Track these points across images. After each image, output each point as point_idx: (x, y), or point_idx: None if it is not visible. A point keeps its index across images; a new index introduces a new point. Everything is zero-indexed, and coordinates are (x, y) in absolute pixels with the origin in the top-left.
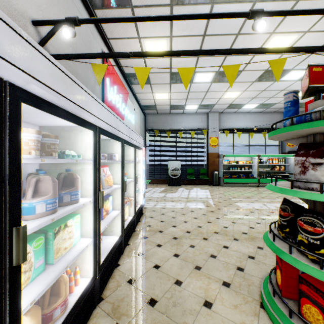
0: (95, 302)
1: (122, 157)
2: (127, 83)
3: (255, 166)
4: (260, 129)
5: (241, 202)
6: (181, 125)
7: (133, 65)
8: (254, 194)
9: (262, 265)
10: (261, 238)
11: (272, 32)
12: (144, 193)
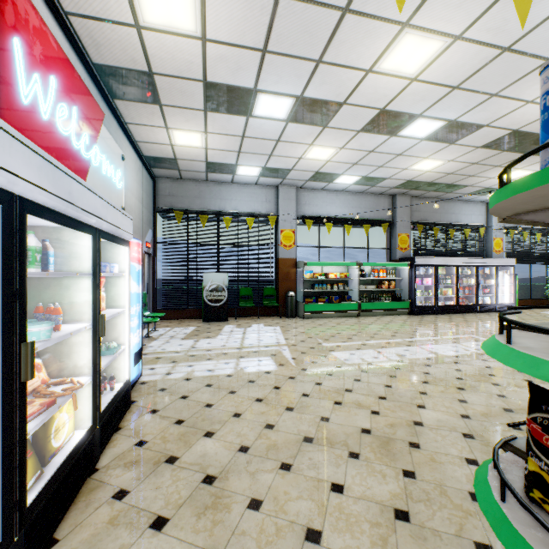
0: None
1: (5, 258)
2: (99, 88)
3: (353, 281)
4: (361, 221)
5: (340, 350)
6: (230, 205)
7: (112, 41)
8: (358, 331)
9: (435, 542)
10: (402, 440)
11: (406, 23)
12: (140, 349)
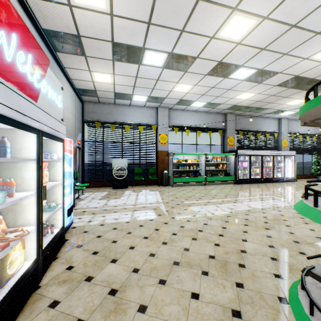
0: None
1: None
2: (46, 44)
3: (202, 164)
4: (206, 129)
5: (195, 206)
6: (129, 119)
7: (54, 14)
8: (205, 194)
9: None
10: (234, 262)
11: (235, 8)
12: (71, 206)
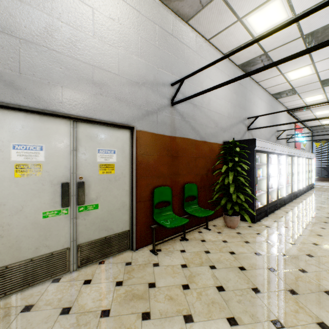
0: (305, 192)
1: (308, 163)
2: (301, 124)
3: None
4: None
5: None
6: None
7: (307, 117)
8: None
9: None
10: None
11: None
12: (314, 180)
